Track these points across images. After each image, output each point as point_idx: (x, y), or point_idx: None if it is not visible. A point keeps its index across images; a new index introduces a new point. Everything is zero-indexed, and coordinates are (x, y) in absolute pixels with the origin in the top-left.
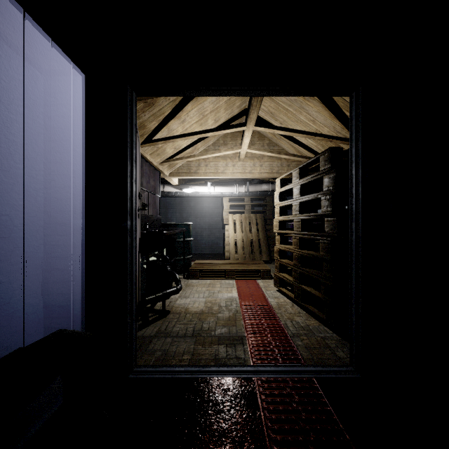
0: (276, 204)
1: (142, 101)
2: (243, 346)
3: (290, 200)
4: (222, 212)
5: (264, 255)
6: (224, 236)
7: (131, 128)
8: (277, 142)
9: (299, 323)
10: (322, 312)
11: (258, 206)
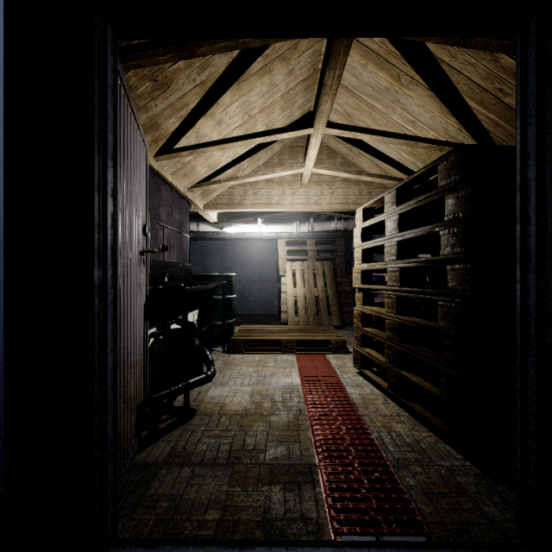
0: (356, 246)
1: (149, 78)
2: (314, 488)
3: (380, 240)
4: (276, 260)
5: (335, 318)
6: (279, 291)
7: (103, 92)
8: (354, 160)
9: (403, 436)
10: (438, 418)
11: (325, 252)
